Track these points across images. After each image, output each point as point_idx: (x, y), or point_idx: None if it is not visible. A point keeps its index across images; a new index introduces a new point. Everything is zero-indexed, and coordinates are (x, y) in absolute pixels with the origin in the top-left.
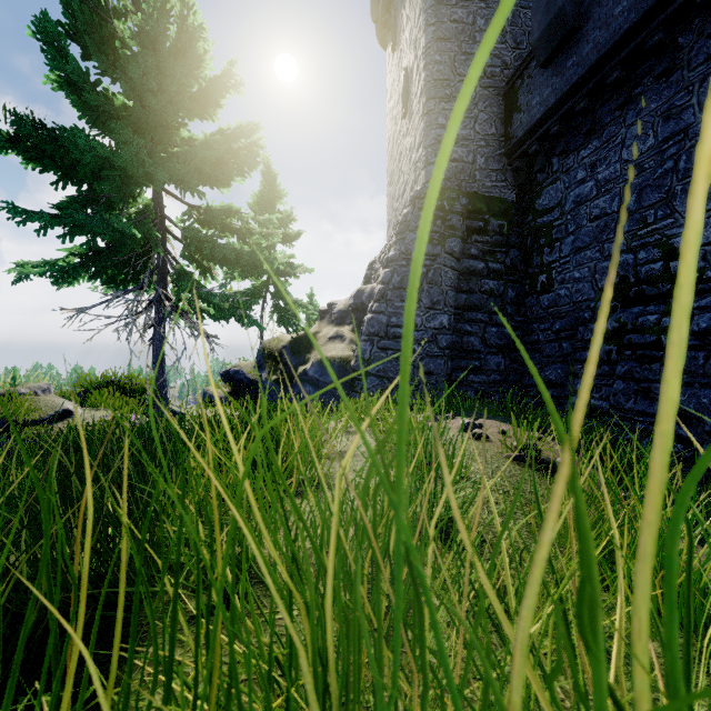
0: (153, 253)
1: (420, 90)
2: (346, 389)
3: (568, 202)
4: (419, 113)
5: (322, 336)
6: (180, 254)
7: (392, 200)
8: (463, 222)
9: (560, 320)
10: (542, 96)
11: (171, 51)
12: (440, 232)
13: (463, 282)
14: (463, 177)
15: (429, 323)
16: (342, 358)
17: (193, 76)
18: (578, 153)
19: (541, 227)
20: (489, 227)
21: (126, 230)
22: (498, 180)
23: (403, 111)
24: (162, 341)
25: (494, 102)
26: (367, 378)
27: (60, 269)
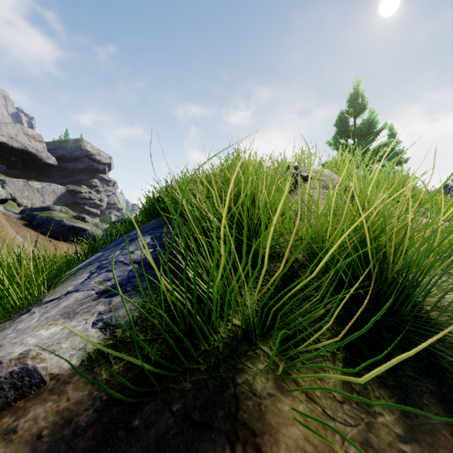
0: None
1: None
2: None
3: None
4: None
5: None
6: None
7: None
8: None
9: None
10: None
11: (361, 130)
12: None
13: None
14: None
15: None
16: None
17: (367, 133)
18: None
19: None
20: None
21: None
22: None
23: None
24: None
25: None
26: None
27: None
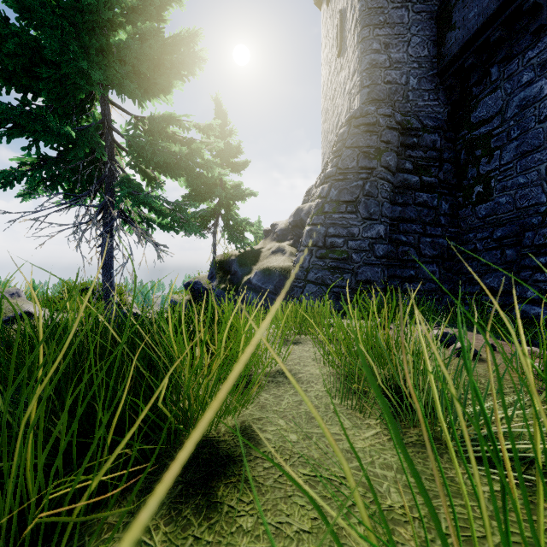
0: (100, 162)
1: (354, 22)
2: (286, 296)
3: (510, 108)
4: (353, 44)
5: (266, 250)
6: (126, 164)
7: (327, 134)
8: (398, 138)
9: (501, 227)
10: (481, 5)
11: None
12: (376, 147)
13: (398, 195)
14: (397, 97)
15: (366, 233)
16: (283, 268)
17: None
18: (523, 56)
19: (477, 138)
20: (422, 142)
21: (61, 129)
22: (430, 99)
23: (338, 50)
24: (110, 247)
25: (427, 26)
26: (306, 285)
27: (7, 175)
